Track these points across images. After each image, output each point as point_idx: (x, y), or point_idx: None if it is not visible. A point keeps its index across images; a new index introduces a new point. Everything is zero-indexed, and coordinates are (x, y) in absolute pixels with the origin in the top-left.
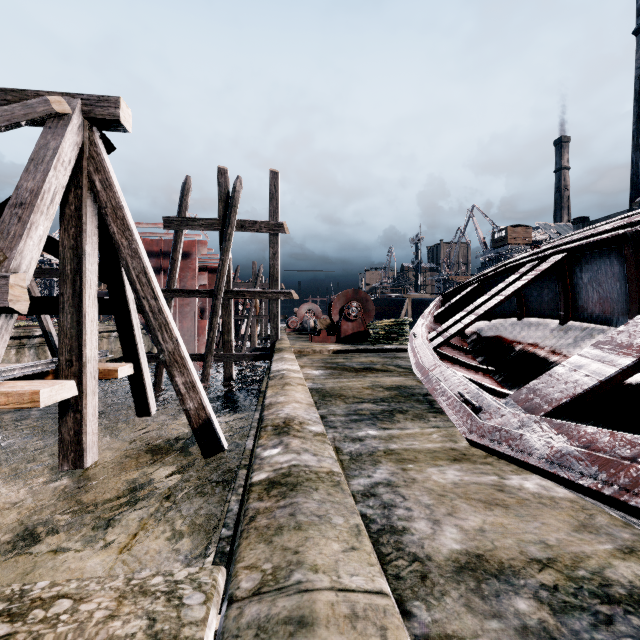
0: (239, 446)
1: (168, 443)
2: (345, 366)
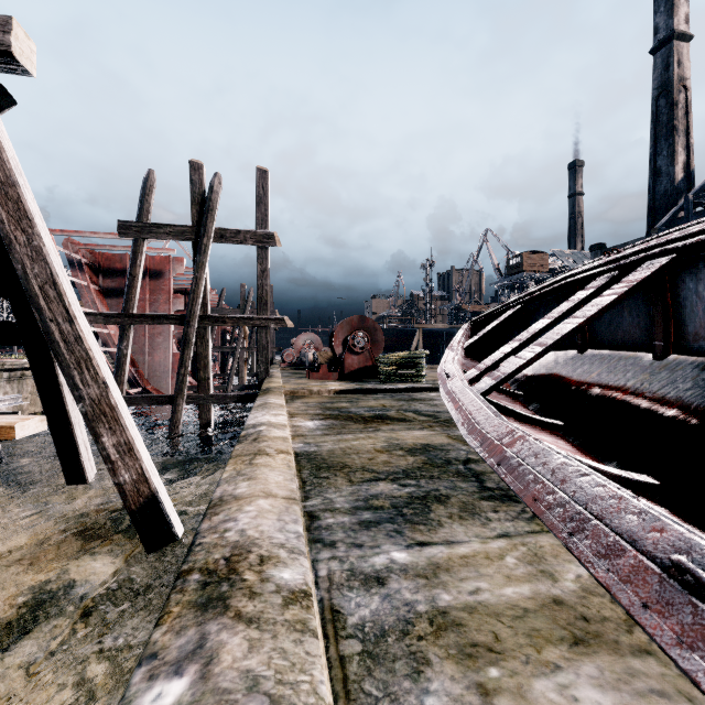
0: None
1: (110, 520)
2: (350, 413)
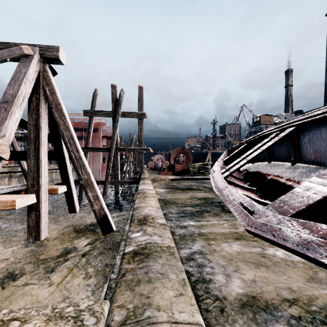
0: (122, 228)
1: (85, 227)
2: (177, 187)
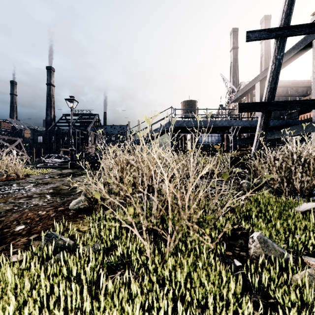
0: None
1: None
2: None
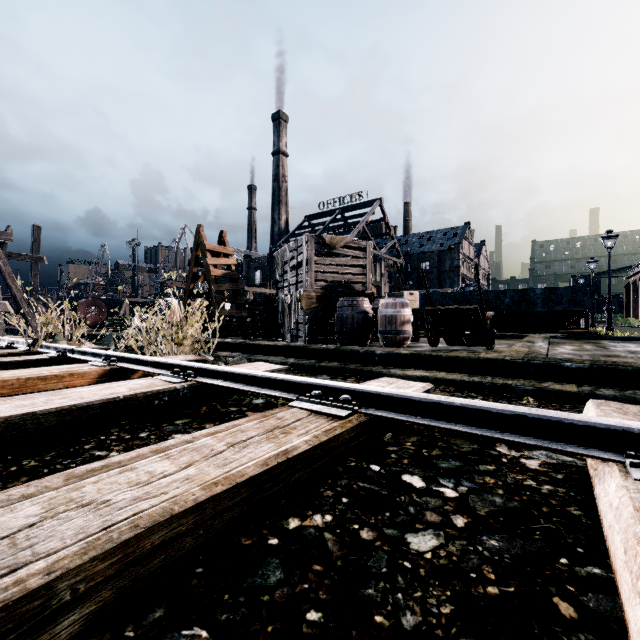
0: None
1: None
2: None
